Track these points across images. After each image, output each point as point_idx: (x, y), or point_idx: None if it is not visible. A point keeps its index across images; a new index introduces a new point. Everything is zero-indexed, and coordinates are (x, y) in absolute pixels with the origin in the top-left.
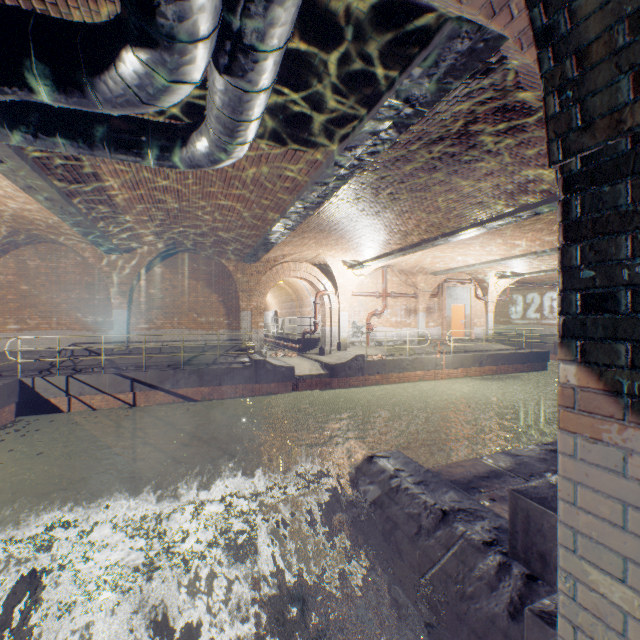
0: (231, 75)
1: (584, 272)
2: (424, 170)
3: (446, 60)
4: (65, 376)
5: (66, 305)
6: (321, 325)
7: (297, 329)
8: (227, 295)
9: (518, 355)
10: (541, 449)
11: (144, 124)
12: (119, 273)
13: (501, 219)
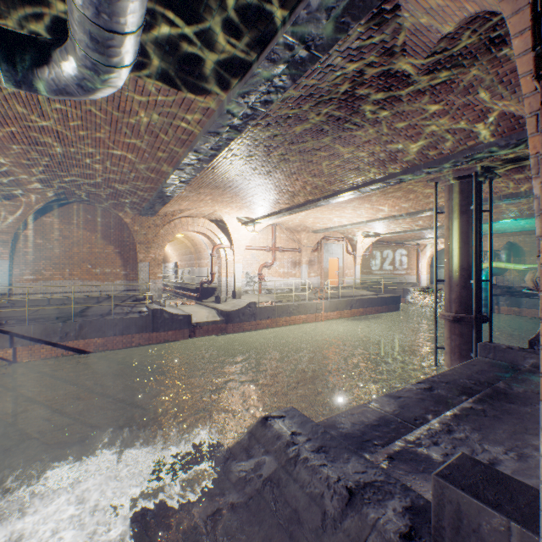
0: None
1: None
2: (312, 132)
3: None
4: None
5: None
6: (218, 275)
7: (196, 279)
8: (124, 247)
9: (379, 299)
10: (417, 388)
11: None
12: None
13: (374, 184)
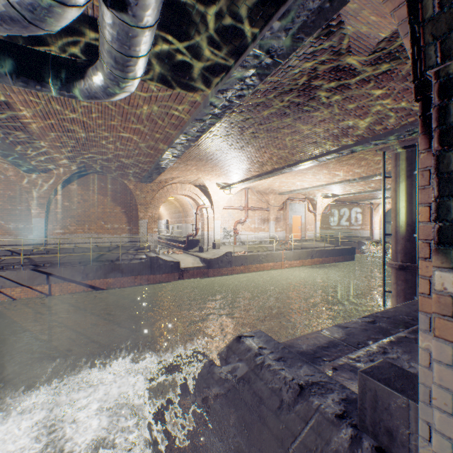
0: (117, 8)
1: None
2: (277, 115)
3: (300, 16)
4: None
5: None
6: (201, 230)
7: (183, 233)
8: (128, 207)
9: (336, 250)
10: (362, 321)
11: (44, 56)
12: (37, 189)
13: (329, 155)
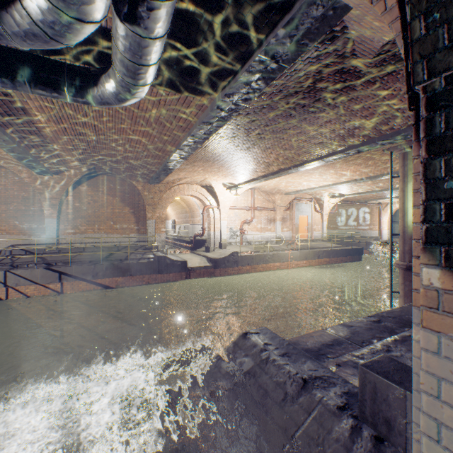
0: (130, 21)
1: (449, 183)
2: (283, 116)
3: (304, 24)
4: (3, 271)
5: (5, 215)
6: (207, 230)
7: (190, 233)
8: (137, 208)
9: (343, 250)
10: (367, 320)
11: (60, 66)
12: (50, 190)
13: (335, 155)
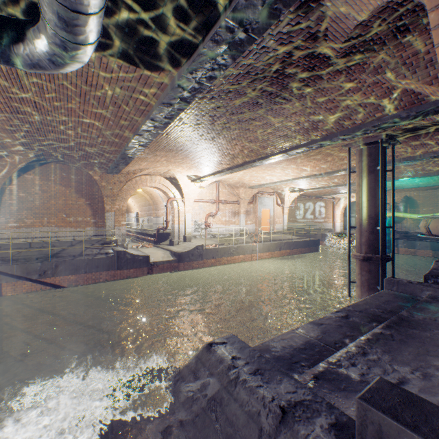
0: None
1: None
2: (249, 104)
3: None
4: None
5: None
6: (171, 223)
7: (153, 226)
8: (93, 199)
9: (302, 242)
10: (336, 316)
11: None
12: None
13: (299, 148)
